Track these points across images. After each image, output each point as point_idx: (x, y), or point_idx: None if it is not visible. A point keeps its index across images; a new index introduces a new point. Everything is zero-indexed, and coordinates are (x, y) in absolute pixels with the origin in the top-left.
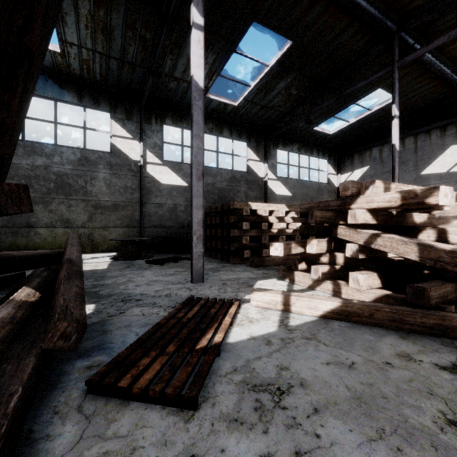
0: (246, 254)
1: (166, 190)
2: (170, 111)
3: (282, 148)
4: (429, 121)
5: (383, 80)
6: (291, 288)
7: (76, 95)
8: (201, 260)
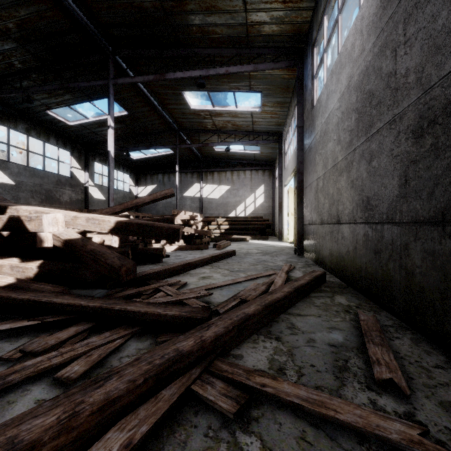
0: None
1: None
2: None
3: (99, 161)
4: (187, 167)
5: (169, 143)
6: None
7: None
8: None
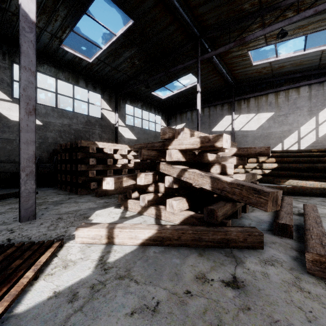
0: (93, 186)
1: (17, 126)
2: None
3: (129, 103)
4: (216, 99)
5: (193, 68)
6: (124, 216)
7: None
8: (33, 197)
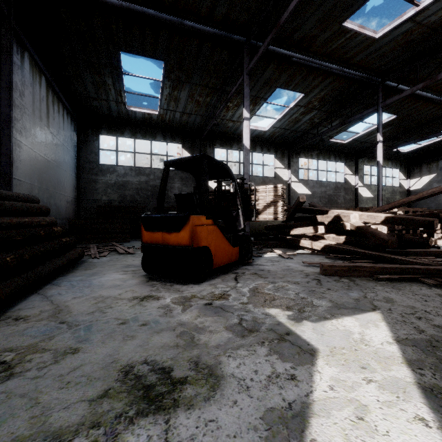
0: None
1: None
2: (302, 149)
3: (367, 164)
4: None
5: None
6: None
7: (260, 147)
8: None
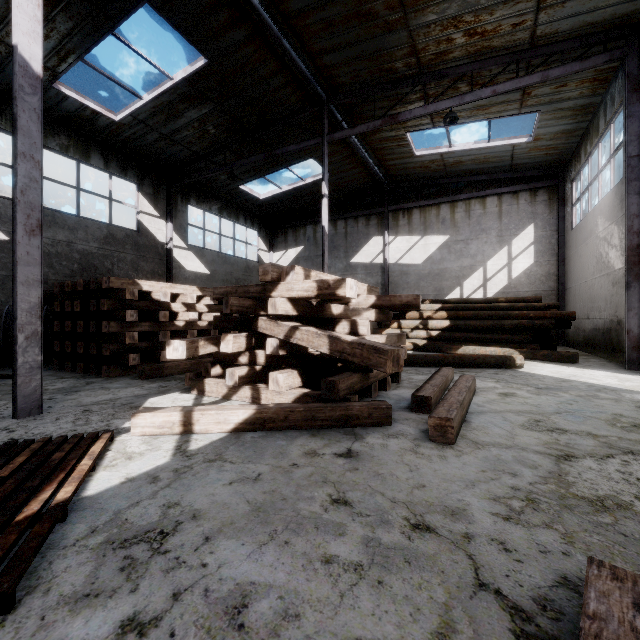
0: (132, 360)
1: None
2: None
3: (196, 204)
4: (357, 207)
5: (316, 150)
6: (199, 402)
7: None
8: (37, 376)
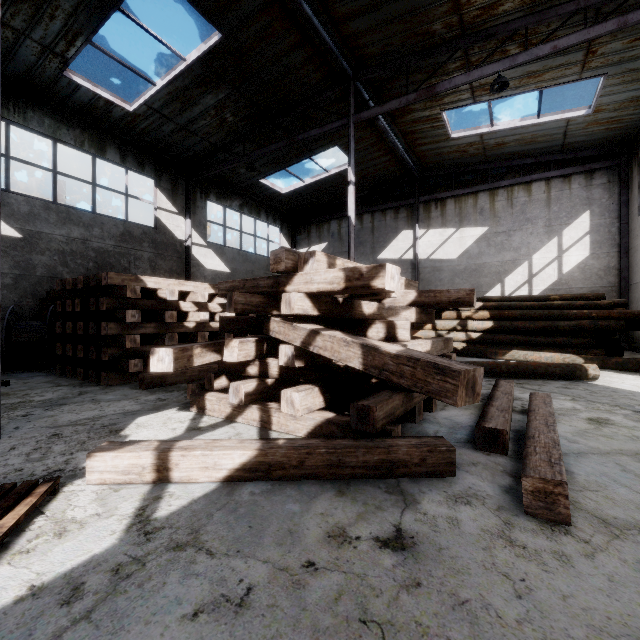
0: (134, 366)
1: None
2: None
3: (215, 200)
4: (385, 199)
5: (341, 137)
6: (196, 425)
7: None
8: None
